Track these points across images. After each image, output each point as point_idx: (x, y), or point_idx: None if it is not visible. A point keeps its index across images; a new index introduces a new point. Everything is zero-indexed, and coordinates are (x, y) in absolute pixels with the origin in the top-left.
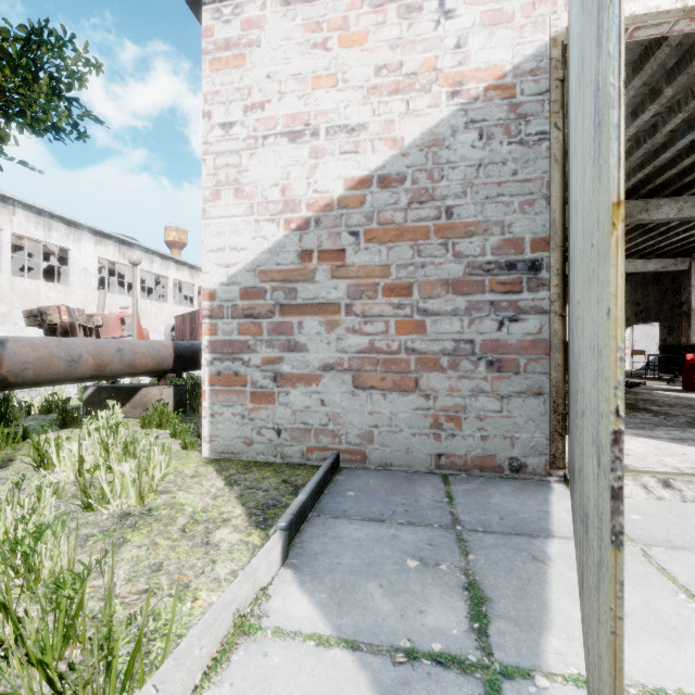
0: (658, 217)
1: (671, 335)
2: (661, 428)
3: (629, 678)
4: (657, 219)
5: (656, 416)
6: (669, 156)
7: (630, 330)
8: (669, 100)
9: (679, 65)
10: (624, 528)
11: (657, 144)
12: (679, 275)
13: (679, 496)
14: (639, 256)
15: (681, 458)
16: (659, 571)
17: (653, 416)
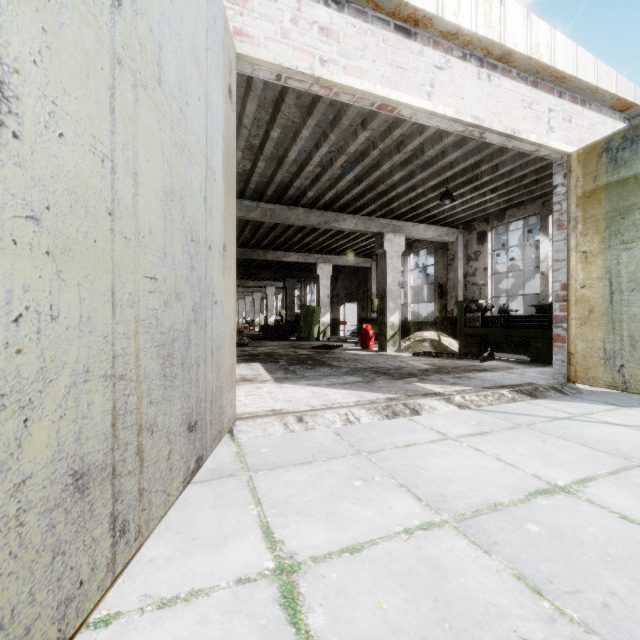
0: (344, 227)
1: (363, 311)
2: (328, 377)
3: (155, 597)
4: (344, 228)
5: (331, 369)
6: (346, 185)
7: (343, 307)
8: (336, 144)
9: (335, 120)
10: (250, 461)
11: (337, 174)
12: (367, 270)
13: (304, 427)
14: (345, 254)
15: (322, 398)
16: (250, 491)
17: (329, 369)
